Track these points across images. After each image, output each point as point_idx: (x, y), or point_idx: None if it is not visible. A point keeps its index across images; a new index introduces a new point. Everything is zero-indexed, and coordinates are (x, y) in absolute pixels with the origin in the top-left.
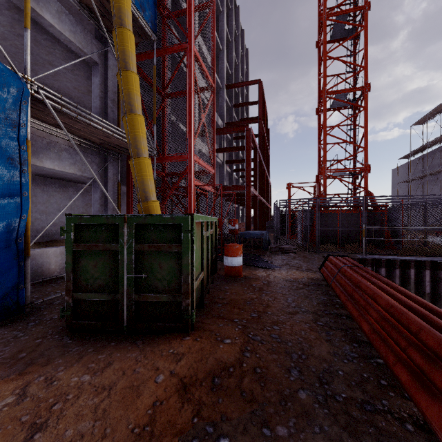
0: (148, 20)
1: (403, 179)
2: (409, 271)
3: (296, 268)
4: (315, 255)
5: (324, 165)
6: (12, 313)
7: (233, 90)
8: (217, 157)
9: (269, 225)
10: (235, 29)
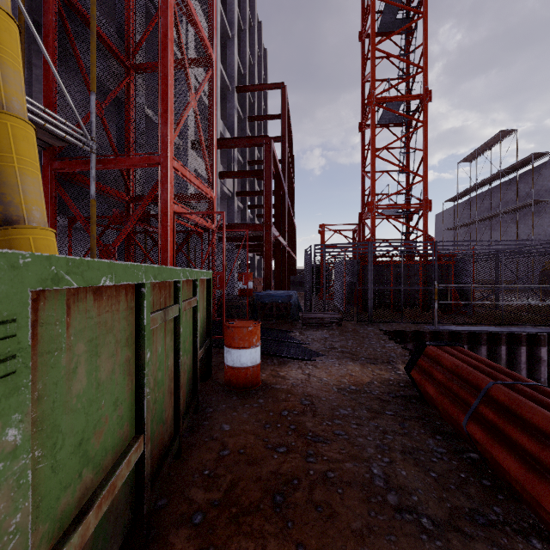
0: None
1: (448, 226)
2: (500, 348)
3: (350, 356)
4: (369, 328)
5: (373, 198)
6: None
7: (247, 98)
8: (223, 186)
9: (295, 281)
10: (250, 16)
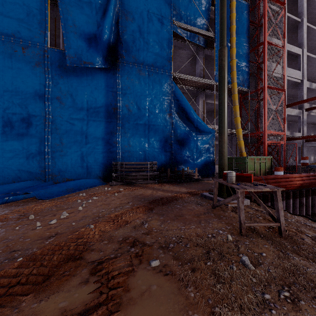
0: (246, 87)
1: None
2: None
3: None
4: None
5: None
6: (213, 176)
7: None
8: (310, 112)
9: None
10: None
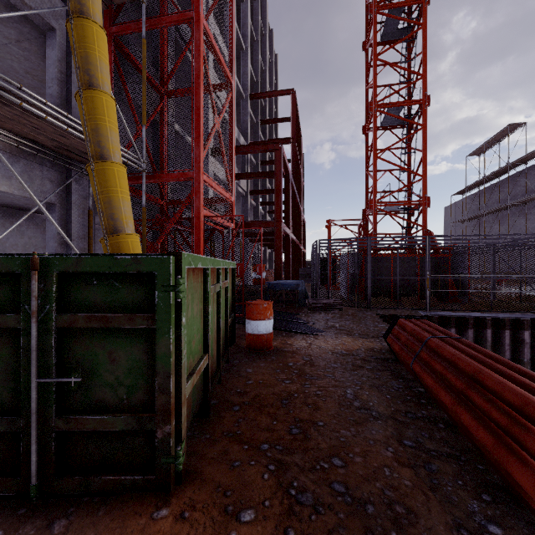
0: None
1: (457, 219)
2: (485, 331)
3: (346, 332)
4: (367, 313)
5: (375, 197)
6: None
7: (259, 103)
8: (238, 186)
9: (304, 273)
10: (262, 26)
